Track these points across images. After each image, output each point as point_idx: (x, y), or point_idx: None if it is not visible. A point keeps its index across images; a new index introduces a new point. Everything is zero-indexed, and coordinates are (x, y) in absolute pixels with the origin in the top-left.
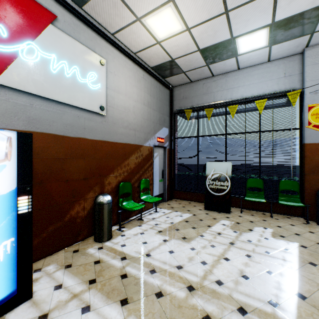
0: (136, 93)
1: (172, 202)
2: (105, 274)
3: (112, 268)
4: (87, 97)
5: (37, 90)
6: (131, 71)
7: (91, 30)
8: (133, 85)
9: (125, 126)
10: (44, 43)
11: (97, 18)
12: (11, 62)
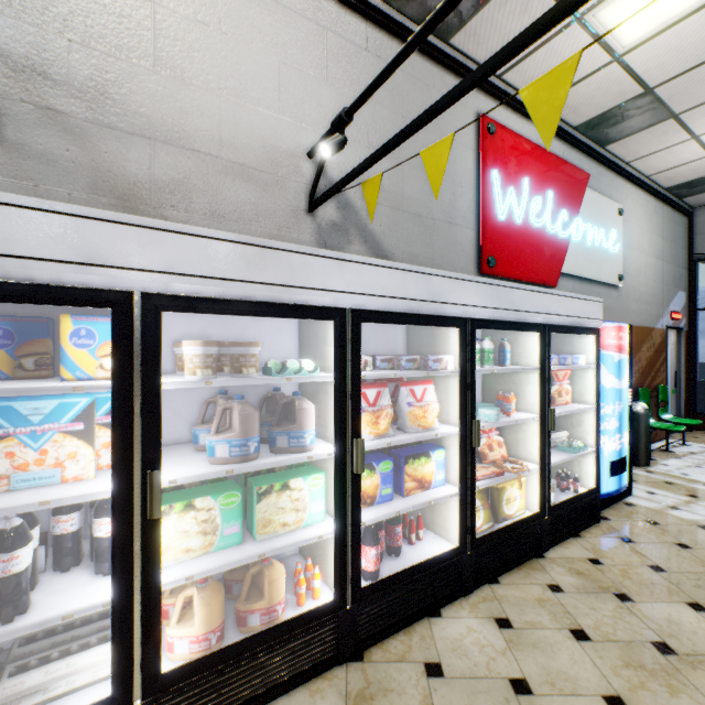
0: (647, 241)
1: (697, 434)
2: (702, 494)
3: (704, 491)
4: (608, 266)
5: (579, 272)
6: (642, 207)
7: (608, 171)
8: (644, 230)
9: (636, 299)
10: (583, 214)
11: (618, 152)
12: (567, 247)
